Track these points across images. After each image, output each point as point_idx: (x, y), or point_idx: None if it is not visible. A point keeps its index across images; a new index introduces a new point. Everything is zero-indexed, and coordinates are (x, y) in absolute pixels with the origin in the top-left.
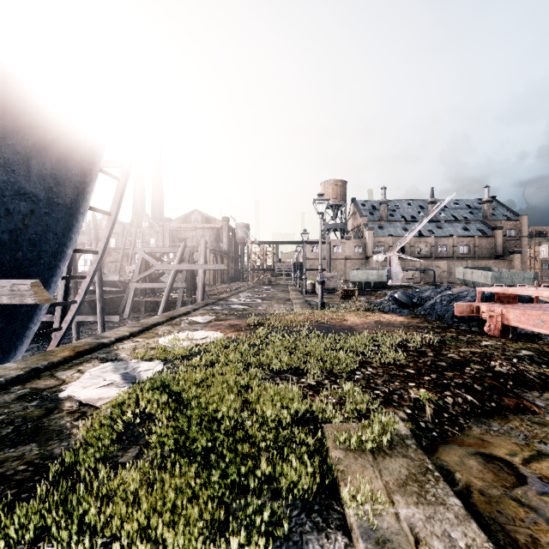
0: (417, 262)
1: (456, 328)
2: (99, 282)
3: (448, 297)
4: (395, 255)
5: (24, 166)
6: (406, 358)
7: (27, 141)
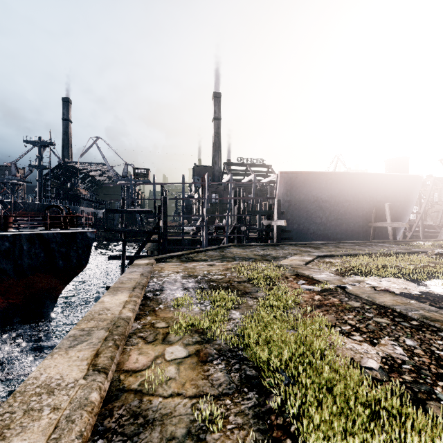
0: None
1: None
2: (421, 225)
3: None
4: None
5: (398, 194)
6: None
7: (399, 188)
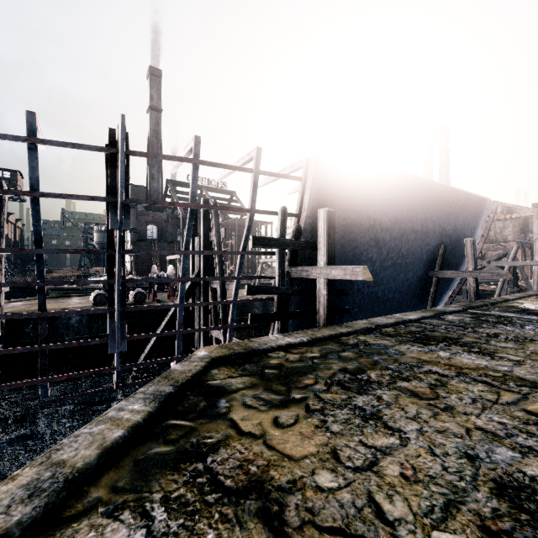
0: None
1: None
2: None
3: None
4: None
5: (467, 226)
6: None
7: (470, 216)
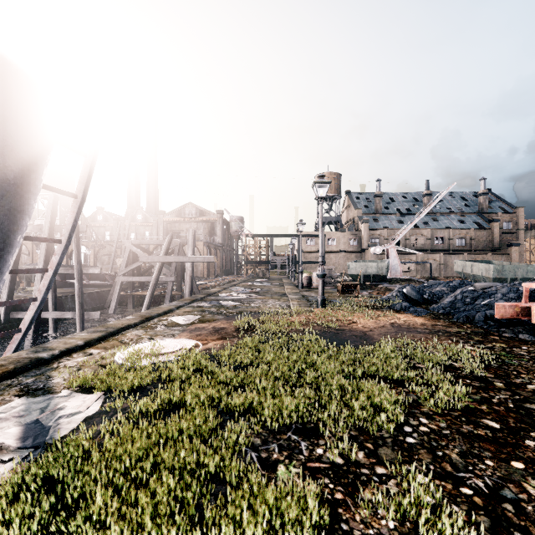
0: (413, 255)
1: (498, 334)
2: (78, 276)
3: (470, 293)
4: (393, 247)
5: None
6: (467, 393)
7: None
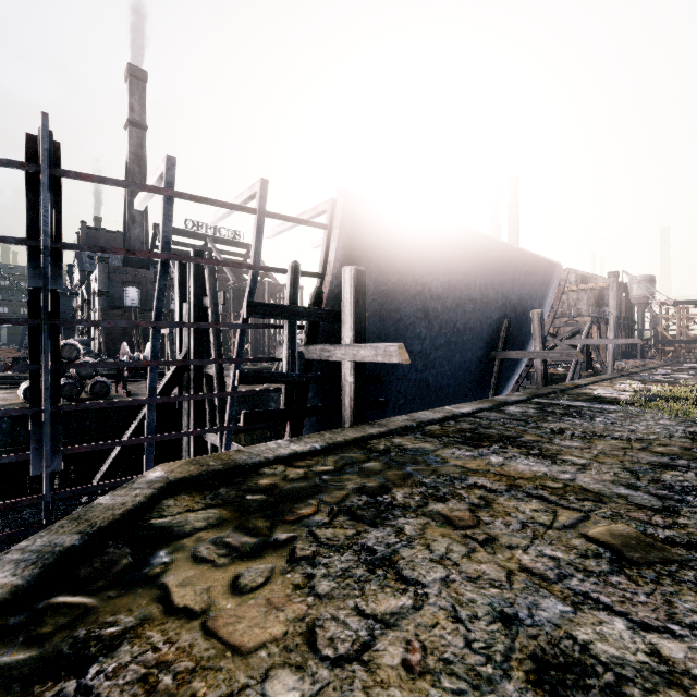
0: None
1: None
2: None
3: None
4: None
5: (535, 296)
6: None
7: (538, 284)
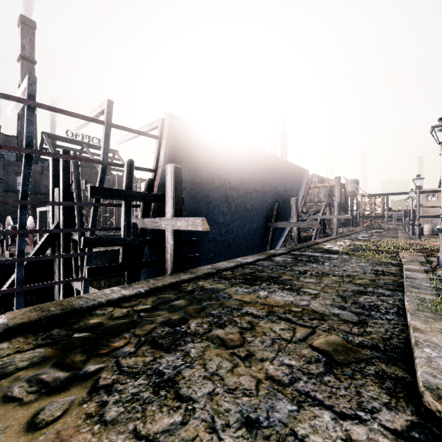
0: None
1: None
2: None
3: None
4: None
5: (293, 189)
6: None
7: (295, 182)
